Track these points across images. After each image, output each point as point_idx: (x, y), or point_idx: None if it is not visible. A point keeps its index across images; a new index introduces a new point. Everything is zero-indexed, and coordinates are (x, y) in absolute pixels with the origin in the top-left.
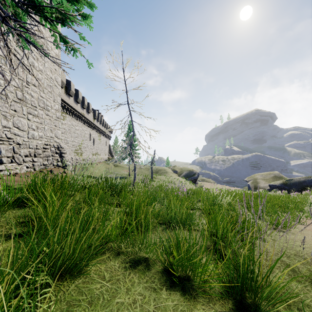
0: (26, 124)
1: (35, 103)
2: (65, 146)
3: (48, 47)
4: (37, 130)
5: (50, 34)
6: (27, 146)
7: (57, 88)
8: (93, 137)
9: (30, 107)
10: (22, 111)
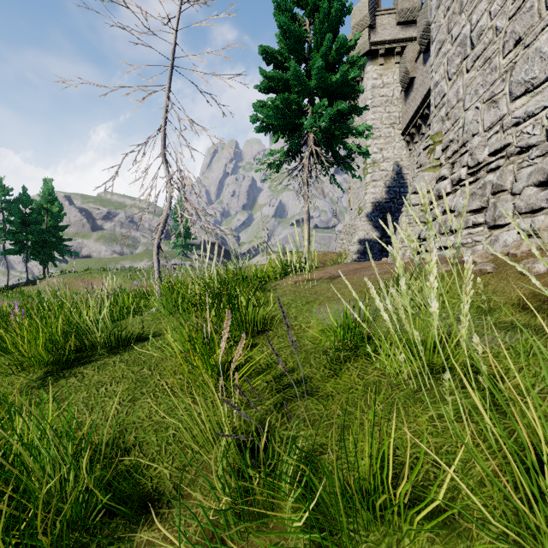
0: None
1: None
2: None
3: None
4: None
5: None
6: None
7: None
8: None
9: None
10: None
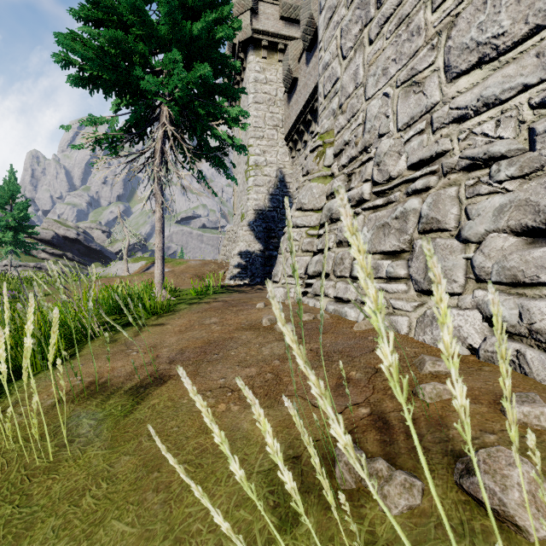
0: None
1: None
2: None
3: None
4: None
5: None
6: None
7: None
8: None
9: None
10: None
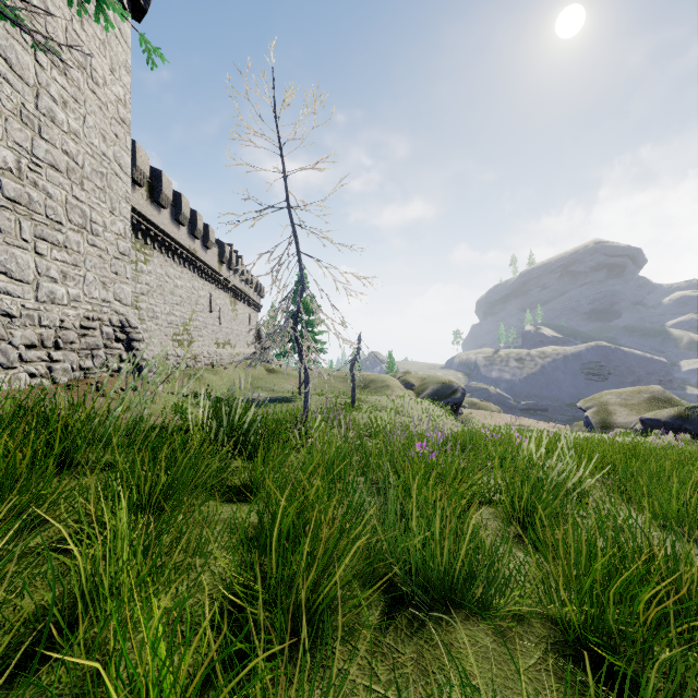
0: (30, 265)
1: (59, 214)
2: (150, 324)
3: (96, 76)
4: (63, 283)
5: (102, 46)
6: (33, 321)
7: (121, 181)
8: (218, 306)
9: (45, 221)
10: (20, 232)
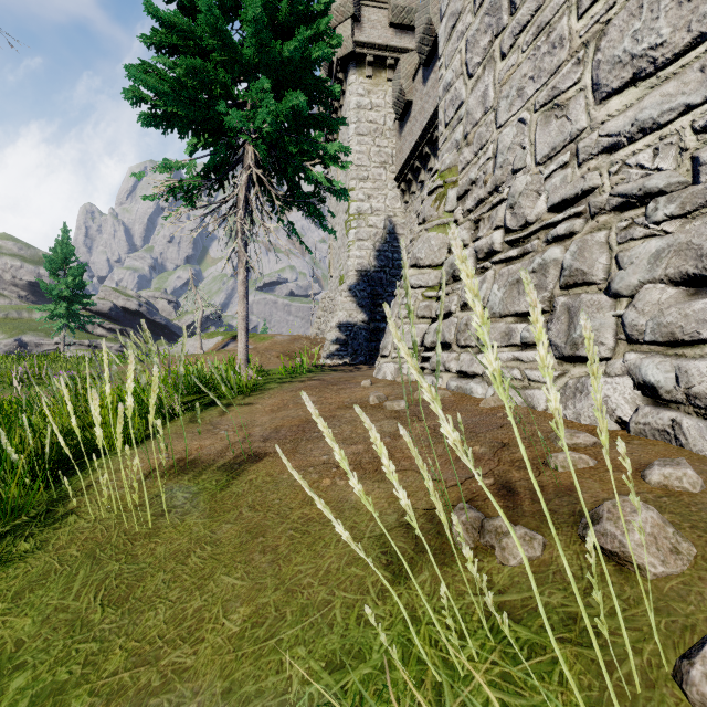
0: None
1: None
2: None
3: None
4: None
5: None
6: None
7: None
8: None
9: None
10: None
